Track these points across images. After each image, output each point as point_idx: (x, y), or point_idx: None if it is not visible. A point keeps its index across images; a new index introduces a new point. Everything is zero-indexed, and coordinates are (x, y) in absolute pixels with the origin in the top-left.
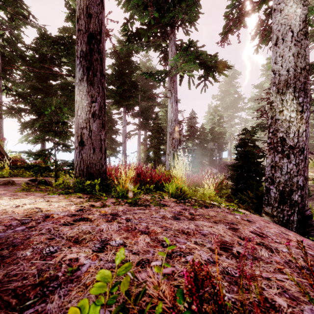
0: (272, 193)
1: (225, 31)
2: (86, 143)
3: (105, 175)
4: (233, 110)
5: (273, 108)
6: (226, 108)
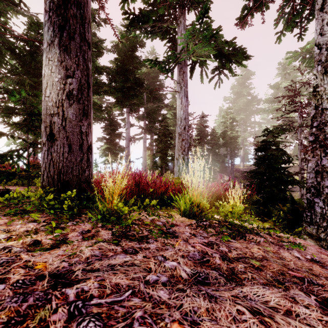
0: (318, 207)
1: (244, 14)
2: (58, 136)
3: (88, 184)
4: (246, 113)
5: (318, 94)
6: (238, 111)
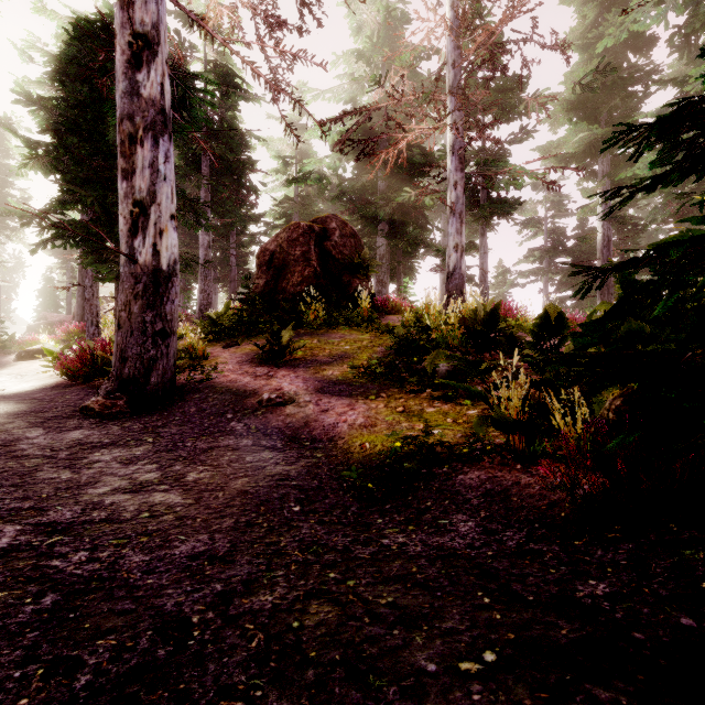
0: None
1: None
2: None
3: None
4: None
5: None
6: None
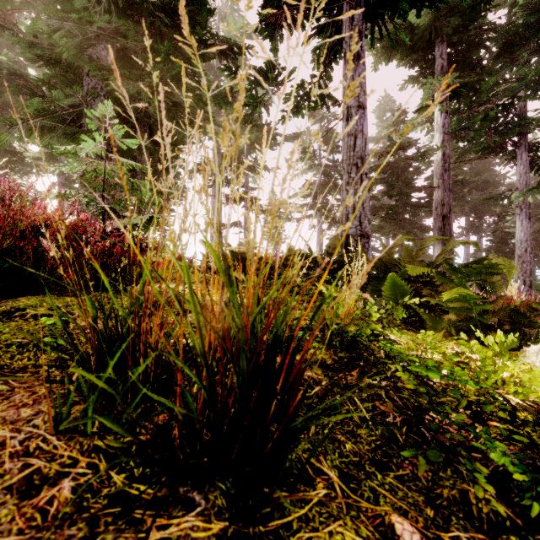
0: None
1: None
2: None
3: None
4: None
5: None
6: None
